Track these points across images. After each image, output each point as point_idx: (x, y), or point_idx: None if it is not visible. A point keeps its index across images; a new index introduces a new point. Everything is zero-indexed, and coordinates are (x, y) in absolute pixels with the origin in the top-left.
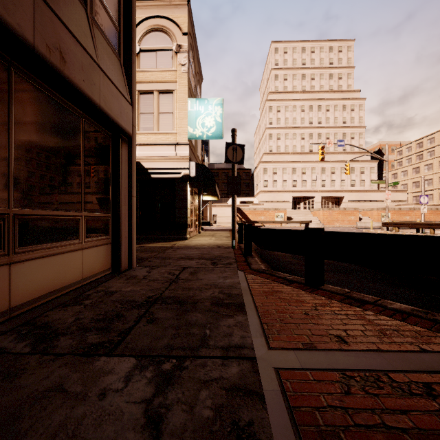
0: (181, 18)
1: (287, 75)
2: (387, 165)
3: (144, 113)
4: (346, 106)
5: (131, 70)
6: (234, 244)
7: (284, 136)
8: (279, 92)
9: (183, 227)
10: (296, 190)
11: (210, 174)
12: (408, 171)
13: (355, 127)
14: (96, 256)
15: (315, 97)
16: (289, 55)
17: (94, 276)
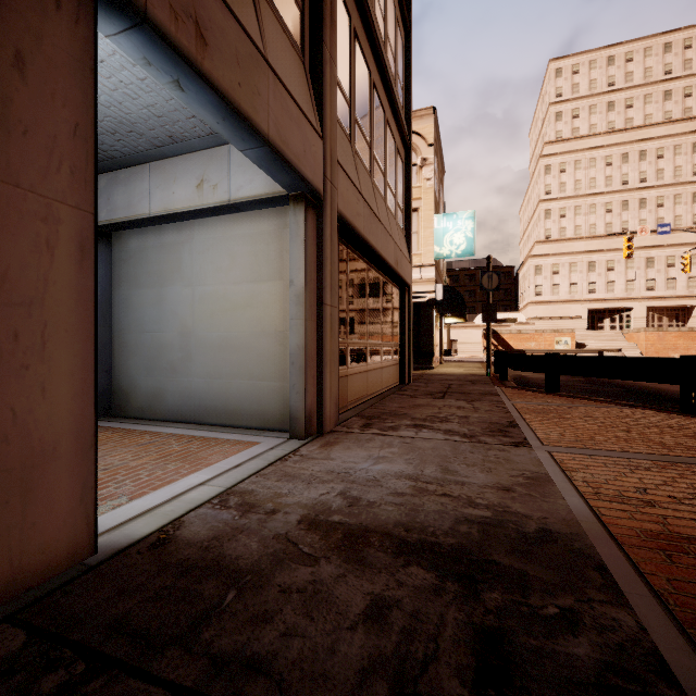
0: (426, 129)
1: (578, 110)
2: None
3: None
4: None
5: (410, 238)
6: (489, 372)
7: (573, 210)
8: (563, 140)
9: (429, 355)
10: (595, 299)
11: (460, 296)
12: None
13: None
14: (395, 371)
15: (633, 138)
16: (582, 75)
17: (395, 383)
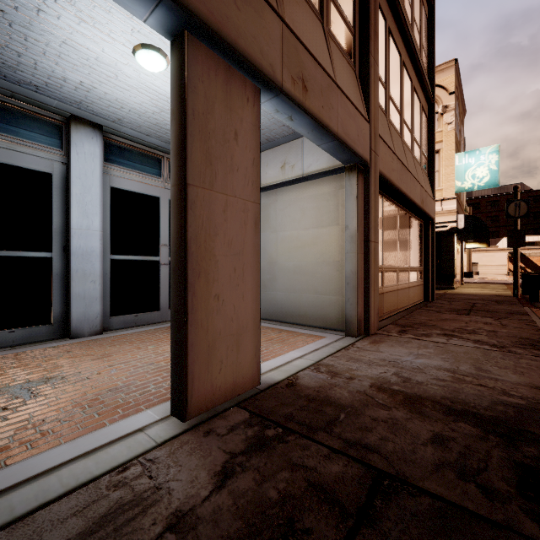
0: (447, 80)
1: None
2: None
3: None
4: None
5: (433, 179)
6: (516, 293)
7: None
8: None
9: (450, 277)
10: None
11: (482, 224)
12: None
13: None
14: (420, 290)
15: None
16: None
17: (419, 300)
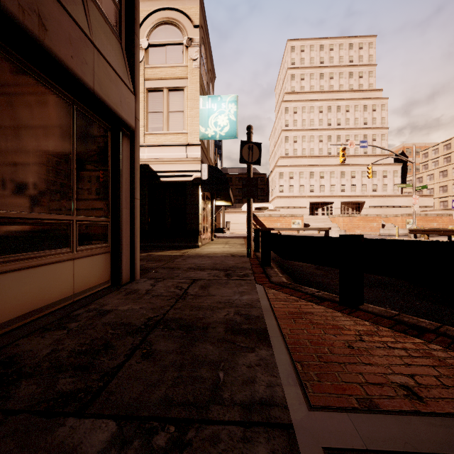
0: (192, 9)
1: (304, 75)
2: (414, 167)
3: (153, 112)
4: (368, 106)
5: (134, 54)
6: (249, 253)
7: (301, 139)
8: (296, 92)
9: (195, 234)
10: (314, 196)
11: (224, 177)
12: (435, 175)
13: (376, 128)
14: (91, 266)
15: (334, 98)
16: (306, 53)
17: (89, 290)
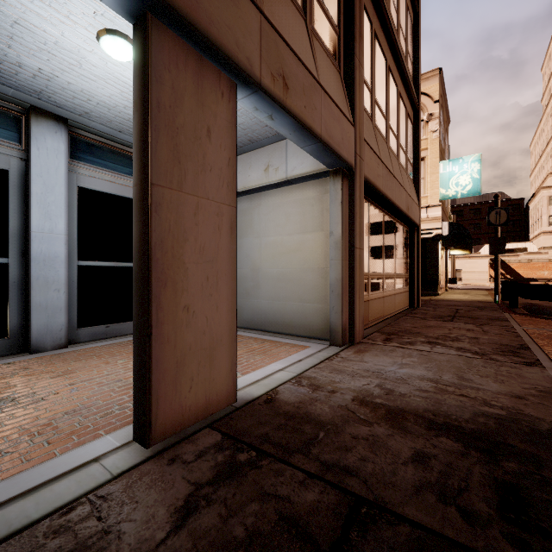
0: (432, 88)
1: None
2: None
3: None
4: None
5: (419, 186)
6: (496, 299)
7: None
8: None
9: (435, 283)
10: None
11: (465, 231)
12: None
13: None
14: (405, 297)
15: None
16: None
17: (405, 307)
